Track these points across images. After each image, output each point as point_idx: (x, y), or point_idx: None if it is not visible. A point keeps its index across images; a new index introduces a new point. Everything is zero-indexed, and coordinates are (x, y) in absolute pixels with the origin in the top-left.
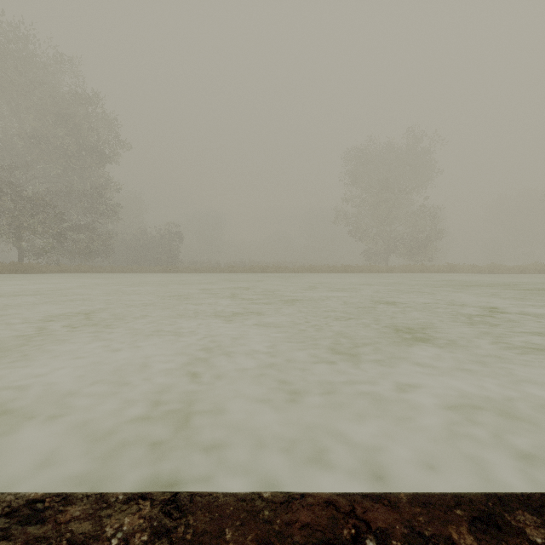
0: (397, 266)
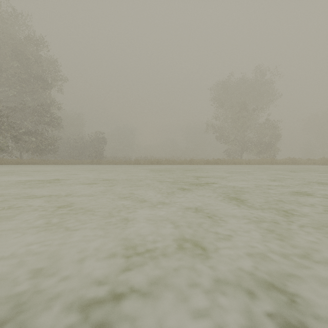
0: (251, 160)
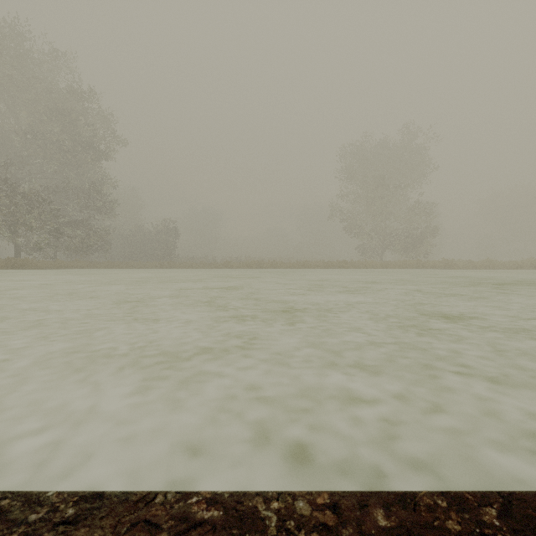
0: (392, 262)
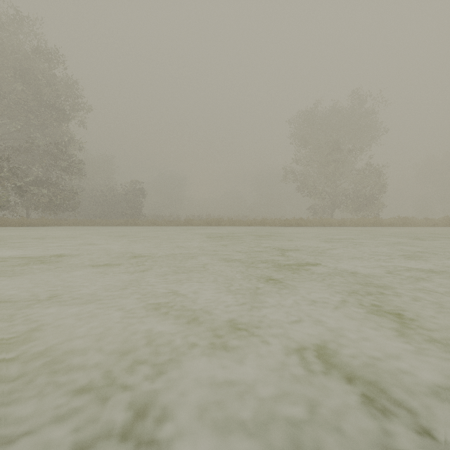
0: (347, 220)
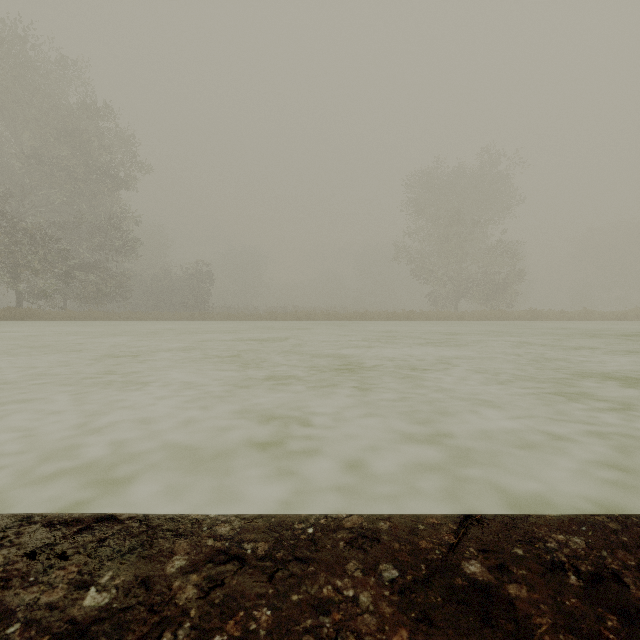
0: (469, 313)
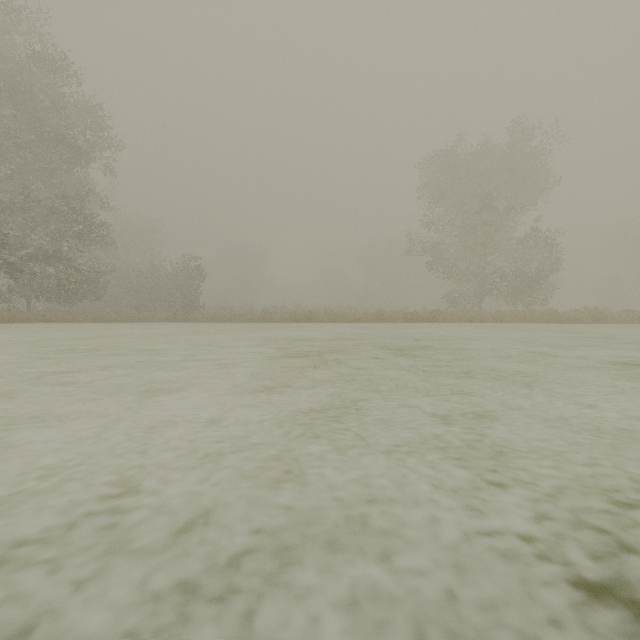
0: (505, 313)
